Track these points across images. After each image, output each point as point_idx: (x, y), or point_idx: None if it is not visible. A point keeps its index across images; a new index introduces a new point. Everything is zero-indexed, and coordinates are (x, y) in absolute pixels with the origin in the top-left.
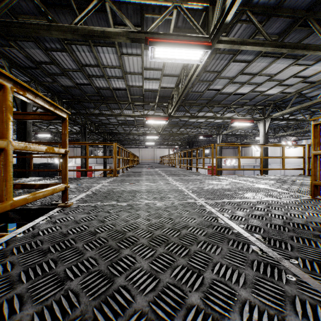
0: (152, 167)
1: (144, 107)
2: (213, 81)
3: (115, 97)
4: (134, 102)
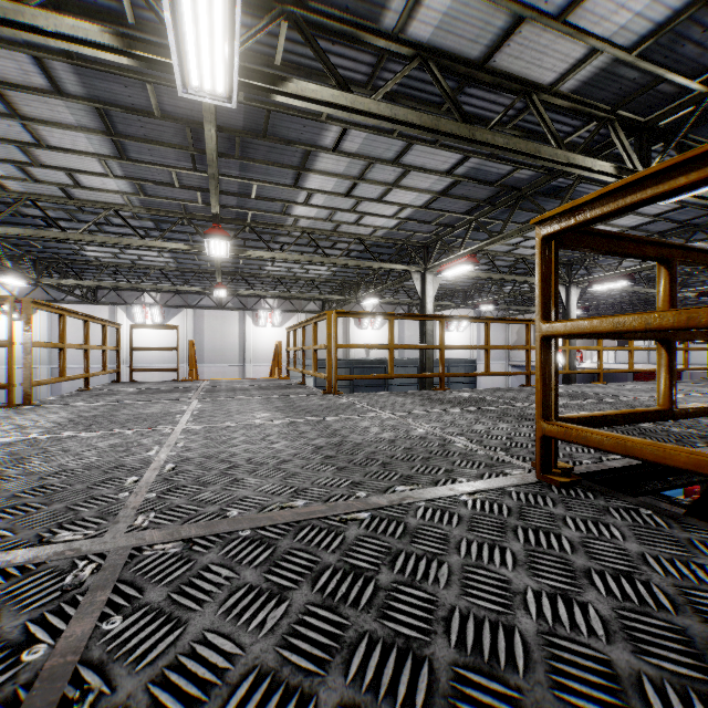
0: None
1: None
2: None
3: None
4: None
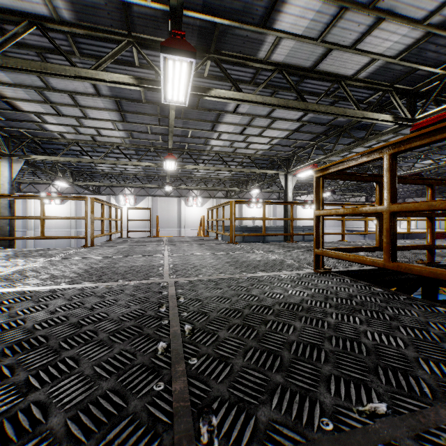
0: None
1: None
2: None
3: None
4: None
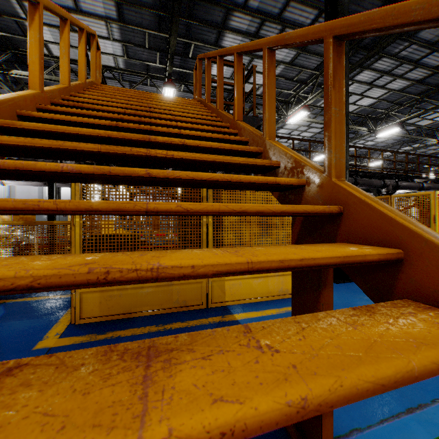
0: None
1: None
2: None
3: None
4: None
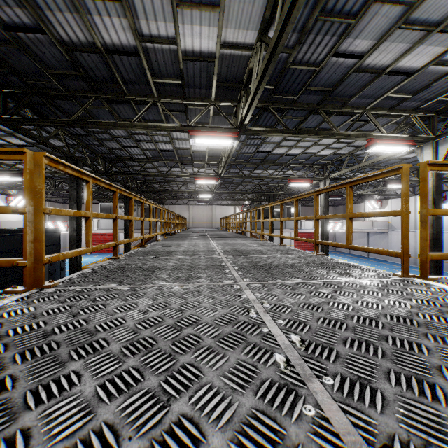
0: (205, 238)
1: (188, 114)
2: (359, 15)
3: (118, 82)
4: (164, 97)
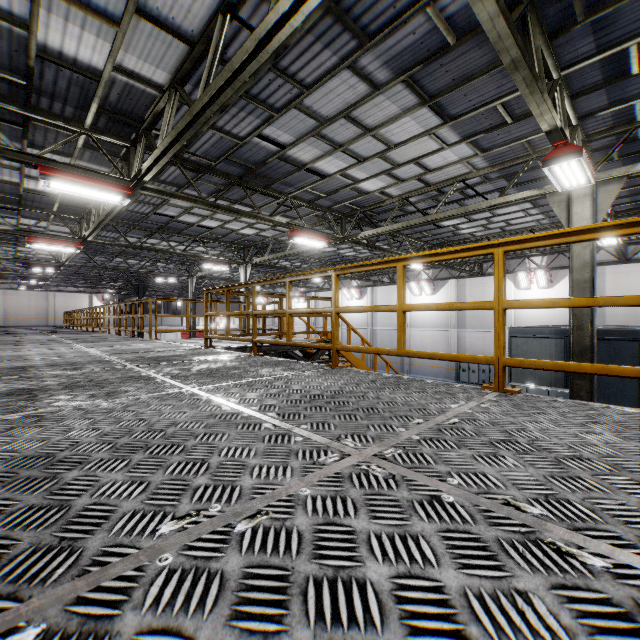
0: (44, 334)
1: (23, 212)
2: (160, 206)
3: None
4: None
